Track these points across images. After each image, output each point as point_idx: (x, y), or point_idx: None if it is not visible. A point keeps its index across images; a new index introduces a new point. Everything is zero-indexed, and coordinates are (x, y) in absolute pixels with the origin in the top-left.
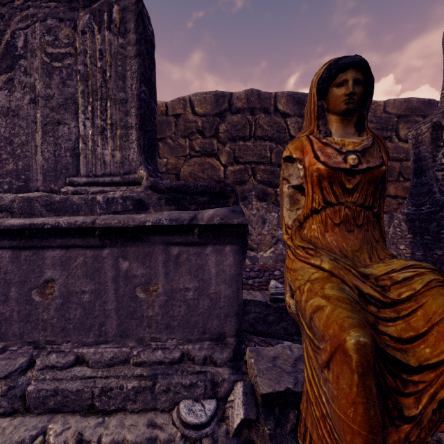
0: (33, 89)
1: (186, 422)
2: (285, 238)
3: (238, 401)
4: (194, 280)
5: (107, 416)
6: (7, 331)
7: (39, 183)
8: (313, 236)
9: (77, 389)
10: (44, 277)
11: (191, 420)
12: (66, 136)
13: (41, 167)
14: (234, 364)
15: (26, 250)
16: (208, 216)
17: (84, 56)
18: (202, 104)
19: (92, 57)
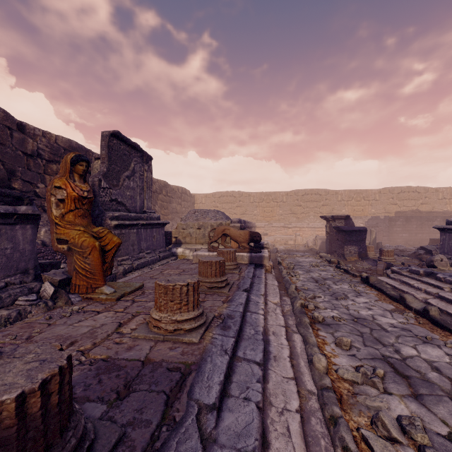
0: None
1: (29, 300)
2: (57, 222)
3: (49, 287)
4: (10, 243)
5: None
6: None
7: None
8: (70, 220)
9: None
10: None
11: (31, 299)
12: None
13: None
14: (37, 280)
15: None
16: (23, 210)
17: None
18: None
19: None
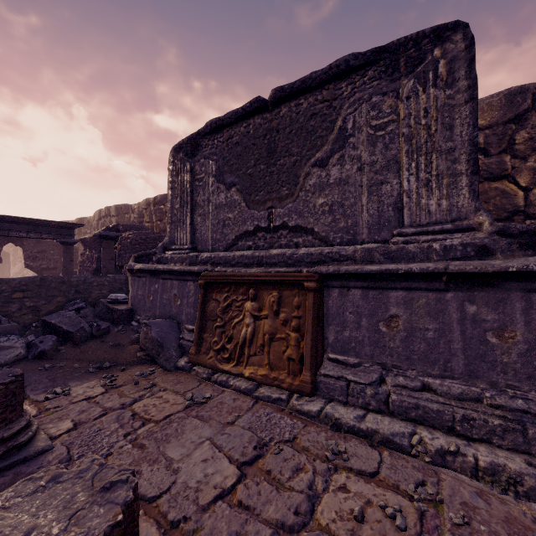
0: (359, 159)
1: None
2: None
3: None
4: None
5: (470, 442)
6: (360, 351)
7: (364, 236)
8: None
9: (437, 409)
10: (389, 313)
11: None
12: (388, 193)
13: (367, 222)
14: None
15: (372, 290)
16: None
17: (408, 119)
18: (485, 113)
19: (416, 117)
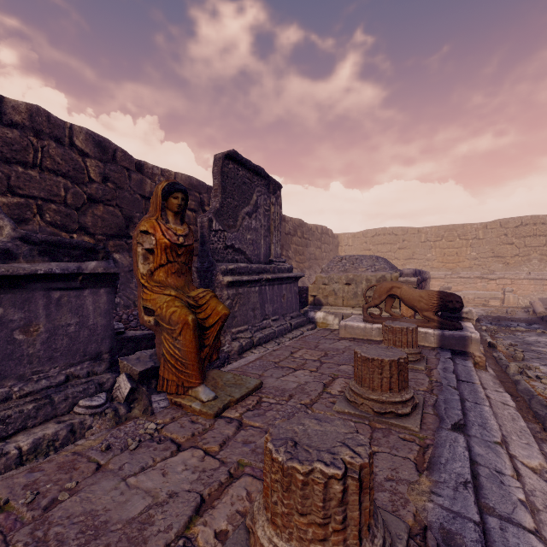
0: None
1: (92, 406)
2: (143, 282)
3: (124, 383)
4: (75, 317)
5: (7, 440)
6: None
7: None
8: (161, 280)
9: None
10: None
11: (95, 404)
12: None
13: None
14: (112, 369)
15: None
16: (91, 267)
17: None
18: None
19: None
